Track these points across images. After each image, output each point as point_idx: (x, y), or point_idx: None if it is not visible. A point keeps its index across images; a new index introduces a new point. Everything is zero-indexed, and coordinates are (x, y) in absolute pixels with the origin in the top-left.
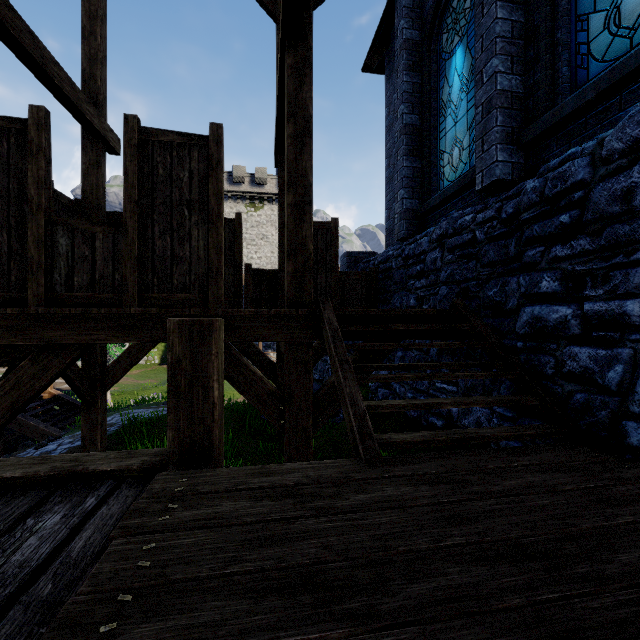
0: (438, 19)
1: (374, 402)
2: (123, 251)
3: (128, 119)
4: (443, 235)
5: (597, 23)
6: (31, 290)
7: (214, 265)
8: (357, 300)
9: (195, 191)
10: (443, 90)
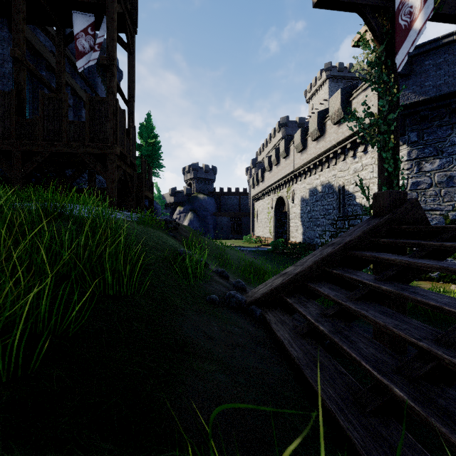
0: None
1: None
2: None
3: None
4: None
5: None
6: None
7: None
8: None
9: None
10: None
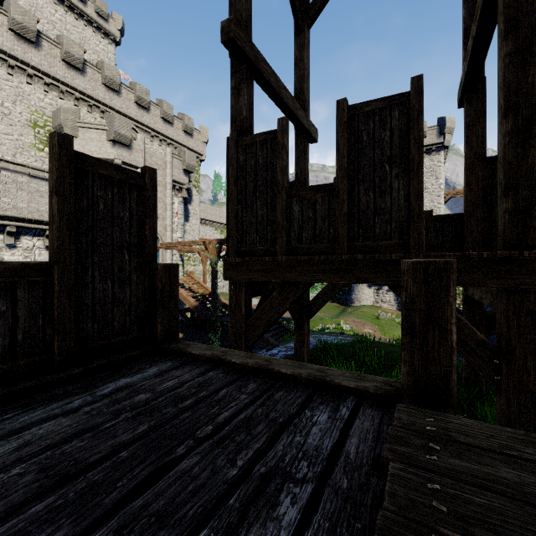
0: None
1: None
2: (335, 210)
3: (339, 103)
4: None
5: None
6: (278, 245)
7: (415, 212)
8: None
9: (395, 146)
10: None
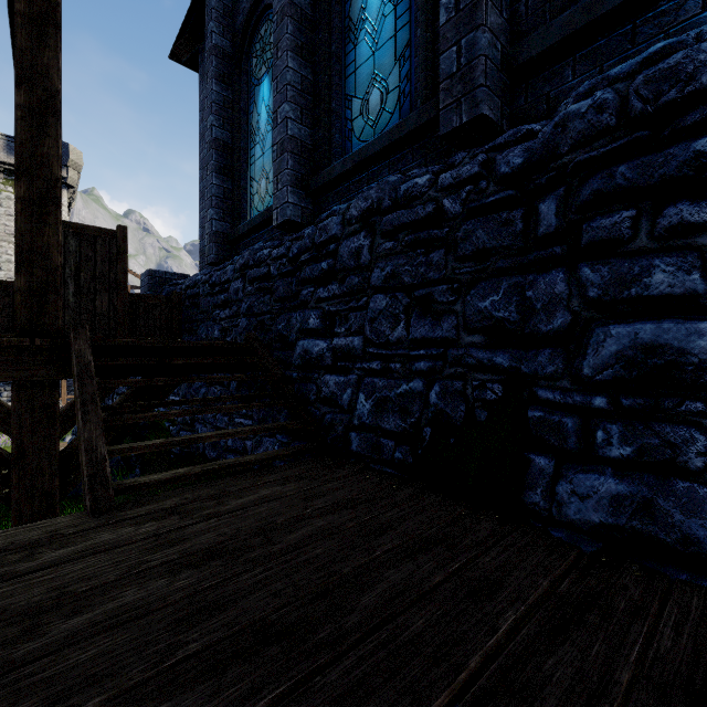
0: (248, 40)
1: (125, 445)
2: None
3: None
4: (245, 265)
5: (357, 107)
6: None
7: None
8: (155, 329)
9: None
10: (253, 115)
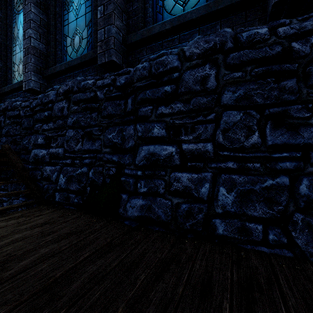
0: None
1: None
2: None
3: None
4: (6, 109)
5: (69, 41)
6: None
7: None
8: None
9: None
10: (15, 29)
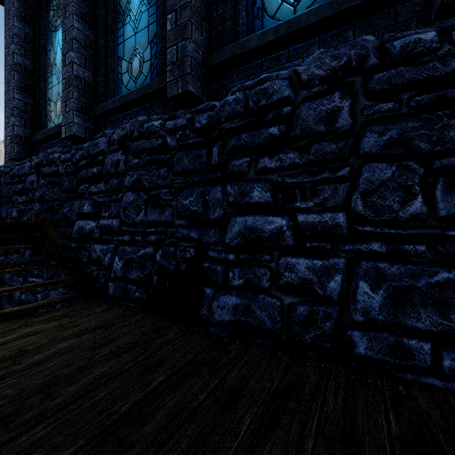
0: None
1: None
2: None
3: None
4: (40, 164)
5: (125, 66)
6: None
7: None
8: None
9: None
10: (51, 52)
